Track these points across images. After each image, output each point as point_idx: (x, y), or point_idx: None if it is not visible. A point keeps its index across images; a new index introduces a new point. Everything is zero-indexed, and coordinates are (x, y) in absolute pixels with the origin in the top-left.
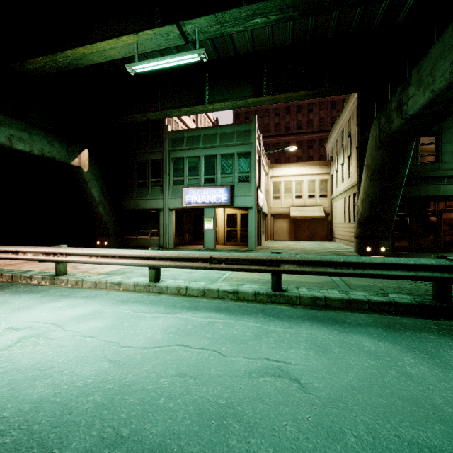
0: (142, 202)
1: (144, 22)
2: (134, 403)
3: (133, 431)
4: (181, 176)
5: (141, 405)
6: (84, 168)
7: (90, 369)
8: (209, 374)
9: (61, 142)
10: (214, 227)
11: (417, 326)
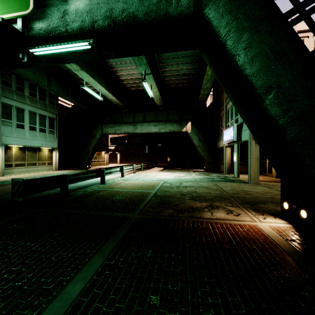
0: (220, 143)
1: None
2: None
3: None
4: (229, 122)
5: None
6: (188, 131)
7: None
8: None
9: (177, 123)
10: (236, 160)
11: (59, 193)
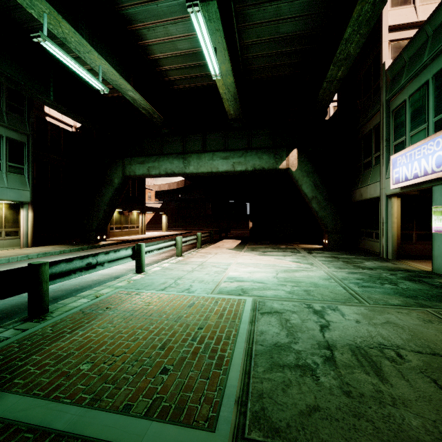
0: (363, 190)
1: None
2: None
3: None
4: (402, 136)
5: None
6: (292, 168)
7: None
8: None
9: (269, 153)
10: None
11: None
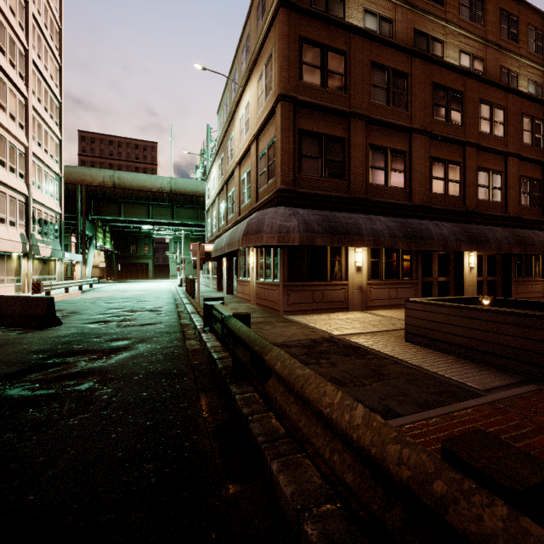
0: None
1: None
2: None
3: None
4: None
5: None
6: None
7: None
8: None
9: None
10: None
11: None
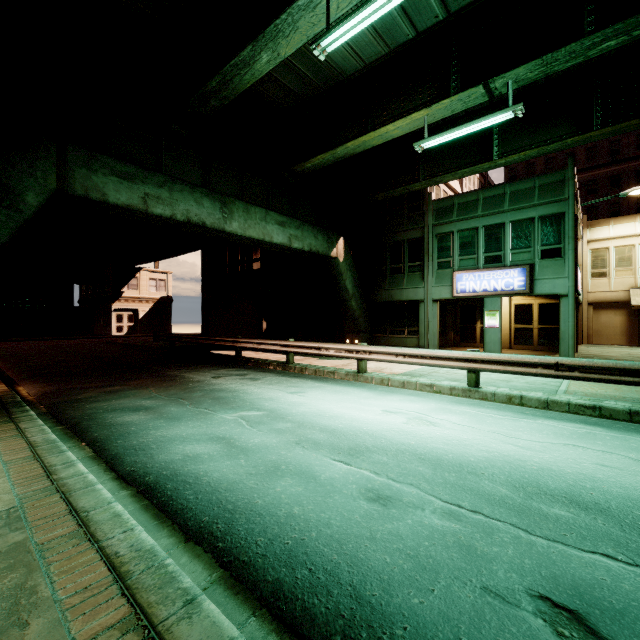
0: (396, 292)
1: (434, 90)
2: (573, 472)
3: (593, 486)
4: (449, 257)
5: (582, 475)
6: (340, 259)
7: (501, 447)
8: (634, 469)
9: (323, 234)
10: (499, 324)
11: None
